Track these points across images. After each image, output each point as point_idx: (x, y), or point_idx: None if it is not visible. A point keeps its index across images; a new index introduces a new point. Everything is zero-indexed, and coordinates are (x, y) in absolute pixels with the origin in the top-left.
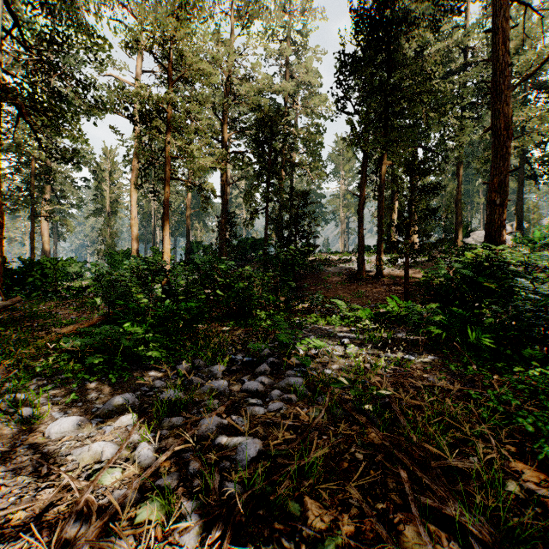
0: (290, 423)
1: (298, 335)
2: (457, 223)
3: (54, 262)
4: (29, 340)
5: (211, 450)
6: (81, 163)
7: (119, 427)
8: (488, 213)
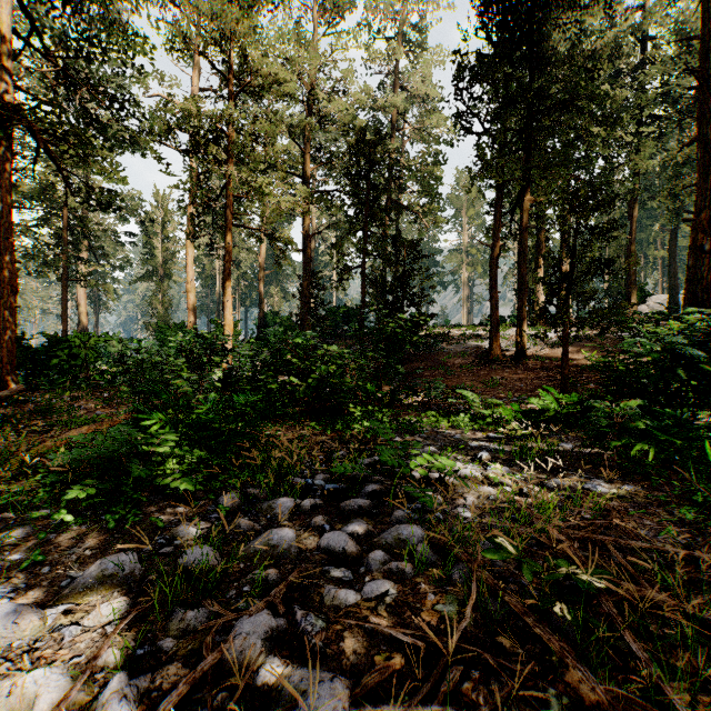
0: (405, 639)
1: (413, 451)
2: (629, 283)
3: (85, 338)
4: (14, 449)
5: (246, 703)
6: (126, 212)
7: (92, 627)
8: (689, 264)
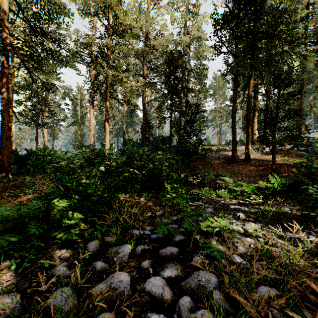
0: None
1: (204, 217)
2: (300, 124)
3: (43, 151)
4: None
5: None
6: (64, 95)
7: None
8: None
